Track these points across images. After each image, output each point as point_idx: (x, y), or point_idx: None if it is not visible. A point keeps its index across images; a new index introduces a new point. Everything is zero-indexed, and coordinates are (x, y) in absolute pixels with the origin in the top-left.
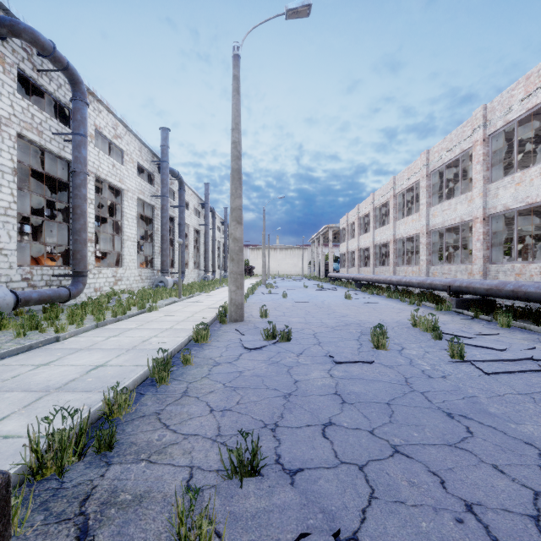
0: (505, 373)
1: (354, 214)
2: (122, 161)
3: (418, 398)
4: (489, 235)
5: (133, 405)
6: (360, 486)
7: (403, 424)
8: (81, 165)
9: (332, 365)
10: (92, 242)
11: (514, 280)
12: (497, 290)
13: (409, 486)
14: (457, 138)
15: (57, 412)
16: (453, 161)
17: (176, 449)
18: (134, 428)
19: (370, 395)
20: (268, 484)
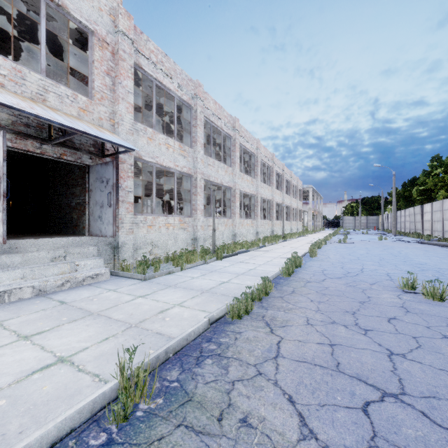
0: None
1: None
2: None
3: None
4: None
5: None
6: None
7: None
8: None
9: None
10: None
11: None
12: None
13: None
14: None
15: None
16: None
17: None
18: None
19: None
20: None
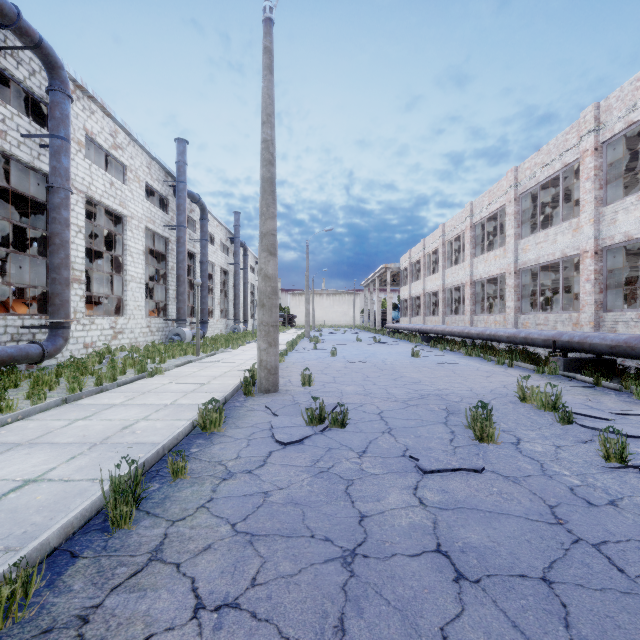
0: None
1: (418, 251)
2: (123, 179)
3: (596, 563)
4: (603, 274)
5: (43, 592)
6: None
7: None
8: (61, 178)
9: (418, 477)
10: (81, 282)
11: None
12: (627, 347)
13: None
14: (557, 149)
15: None
16: (549, 181)
17: None
18: None
19: (504, 554)
20: None
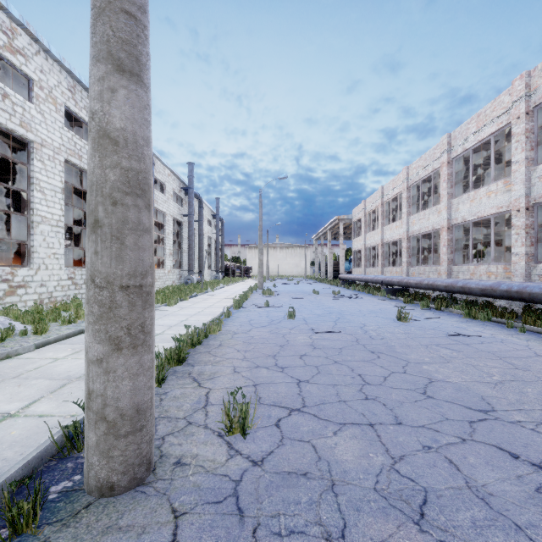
0: None
1: (375, 200)
2: (29, 96)
3: None
4: None
5: None
6: None
7: None
8: None
9: None
10: None
11: None
12: None
13: None
14: None
15: None
16: None
17: None
18: None
19: None
20: None
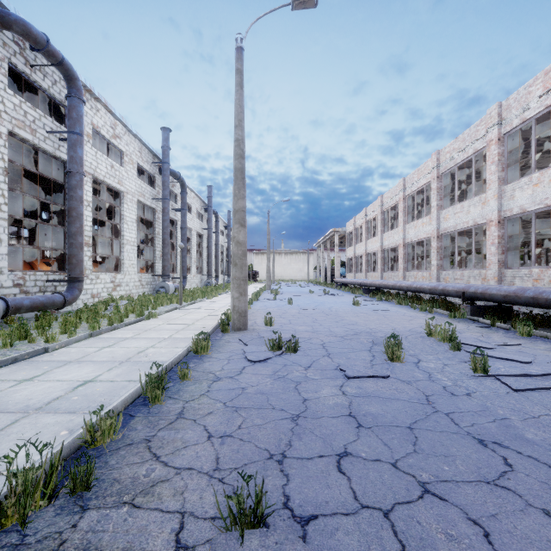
0: (535, 389)
1: (361, 217)
2: (121, 162)
3: (443, 421)
4: (505, 239)
5: (121, 430)
6: (387, 541)
7: (430, 455)
8: (77, 165)
9: (344, 380)
10: (89, 246)
11: (531, 286)
12: (515, 296)
13: (447, 541)
14: (470, 137)
15: (21, 448)
16: (465, 162)
17: (165, 488)
18: (119, 460)
19: (389, 417)
20: (275, 540)
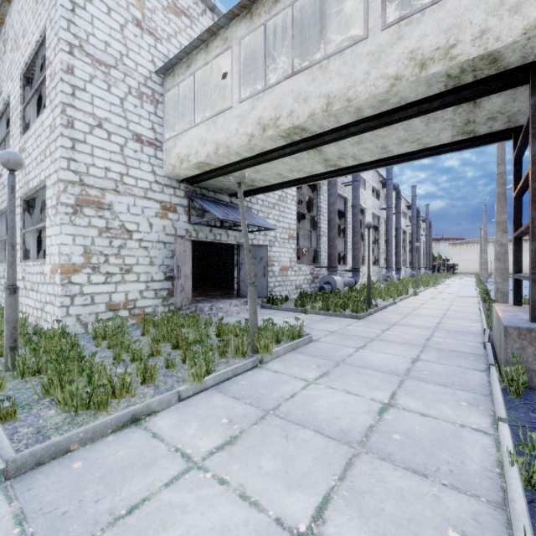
0: None
1: None
2: (364, 188)
3: None
4: None
5: None
6: None
7: None
8: (358, 200)
9: None
10: None
11: None
12: None
13: None
14: None
15: None
16: None
17: None
18: None
19: None
20: None
